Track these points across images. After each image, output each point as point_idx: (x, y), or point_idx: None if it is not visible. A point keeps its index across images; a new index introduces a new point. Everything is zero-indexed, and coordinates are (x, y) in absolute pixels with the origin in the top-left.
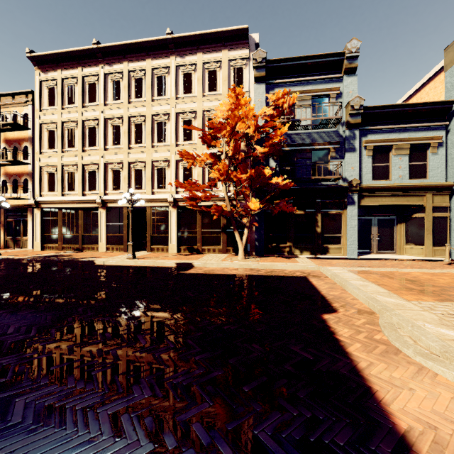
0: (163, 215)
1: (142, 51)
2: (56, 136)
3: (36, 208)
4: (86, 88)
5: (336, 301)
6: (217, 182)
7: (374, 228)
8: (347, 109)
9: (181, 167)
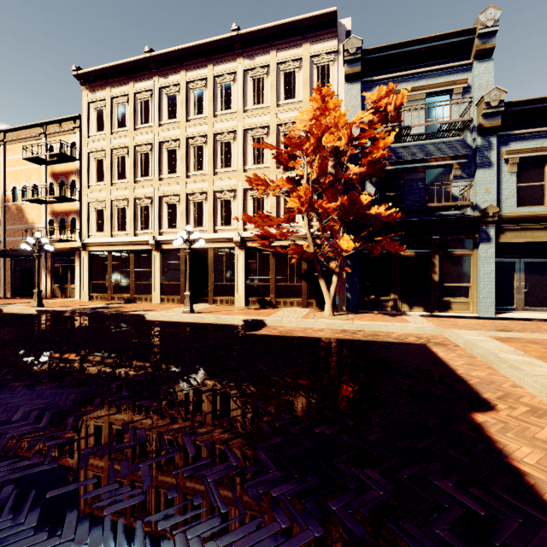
0: (228, 258)
1: (203, 56)
2: (105, 166)
3: (83, 251)
4: (138, 107)
5: (486, 388)
6: (295, 216)
7: (518, 274)
8: (479, 108)
9: (250, 198)
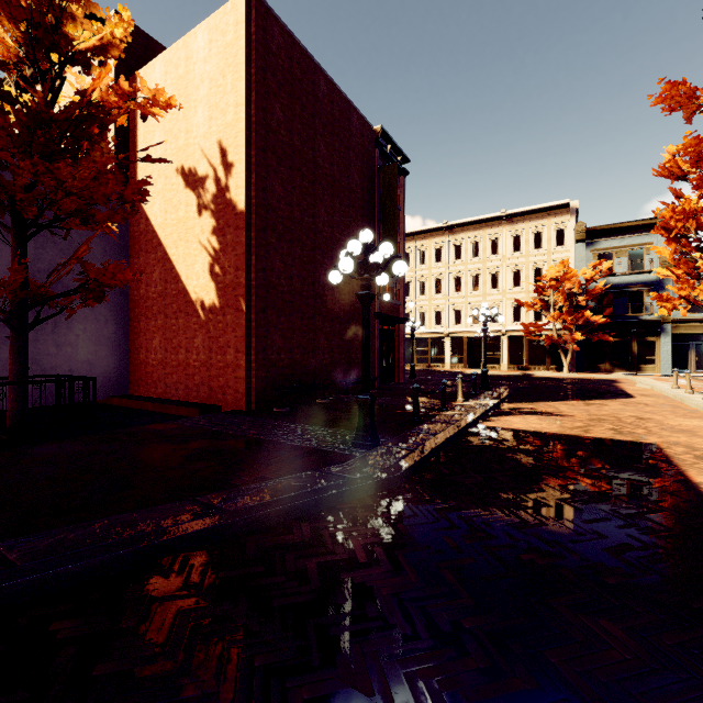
0: (496, 342)
1: (480, 223)
2: (411, 287)
3: None
4: (433, 252)
5: (625, 383)
6: (541, 317)
7: (691, 351)
8: (659, 260)
9: (511, 307)
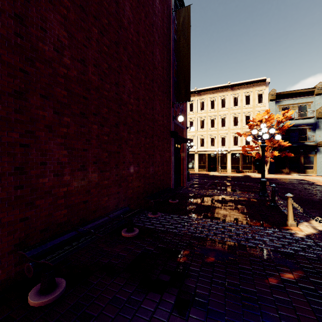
0: (224, 157)
1: (215, 90)
2: None
3: None
4: (188, 105)
5: (317, 182)
6: (249, 143)
7: None
8: (316, 111)
9: (232, 137)
